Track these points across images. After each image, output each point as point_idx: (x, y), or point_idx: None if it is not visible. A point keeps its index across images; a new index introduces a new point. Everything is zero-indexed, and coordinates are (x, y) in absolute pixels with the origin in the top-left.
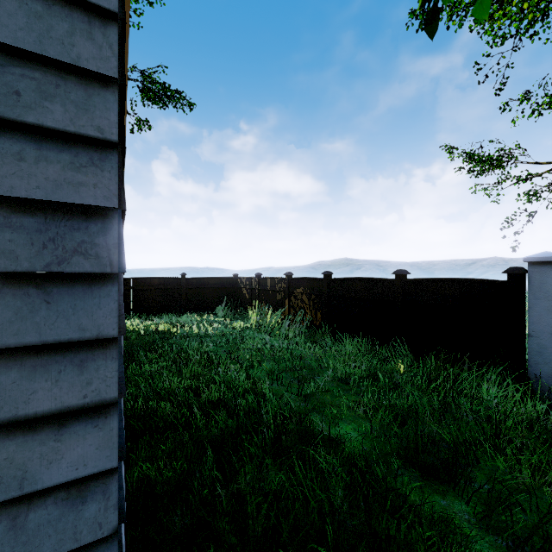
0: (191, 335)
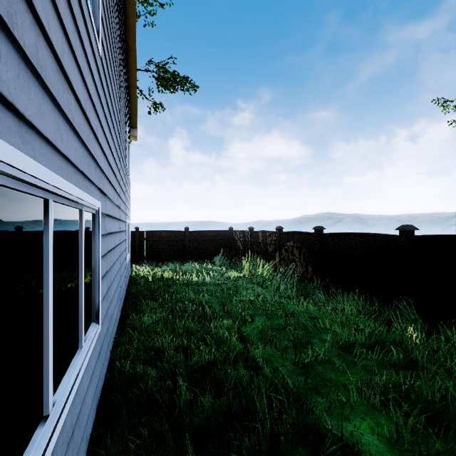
0: (191, 283)
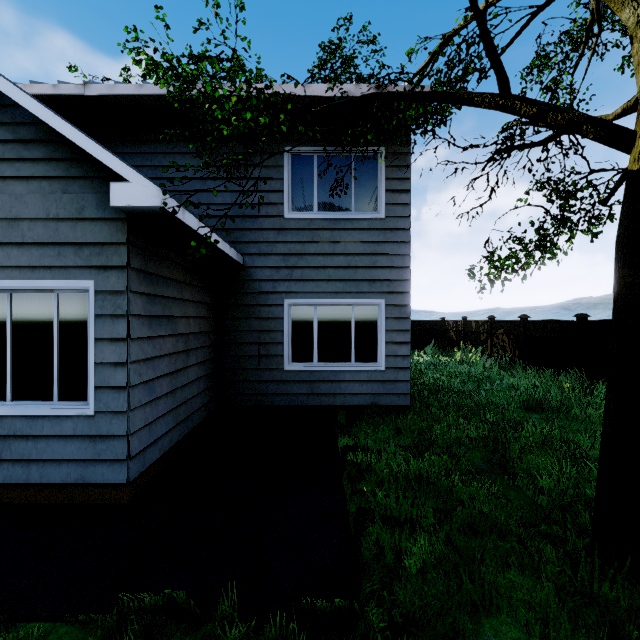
0: None
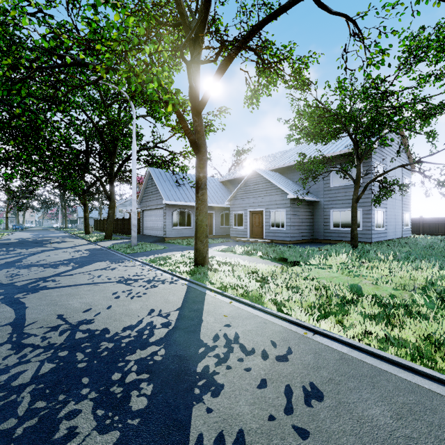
0: (439, 240)
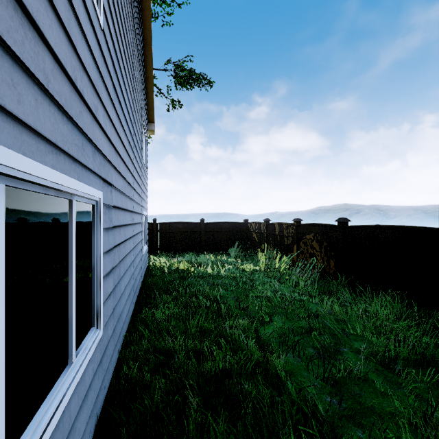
0: (206, 275)
